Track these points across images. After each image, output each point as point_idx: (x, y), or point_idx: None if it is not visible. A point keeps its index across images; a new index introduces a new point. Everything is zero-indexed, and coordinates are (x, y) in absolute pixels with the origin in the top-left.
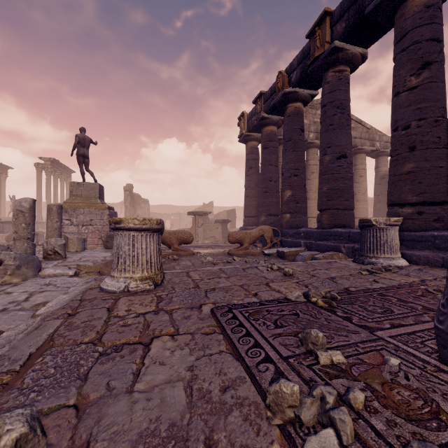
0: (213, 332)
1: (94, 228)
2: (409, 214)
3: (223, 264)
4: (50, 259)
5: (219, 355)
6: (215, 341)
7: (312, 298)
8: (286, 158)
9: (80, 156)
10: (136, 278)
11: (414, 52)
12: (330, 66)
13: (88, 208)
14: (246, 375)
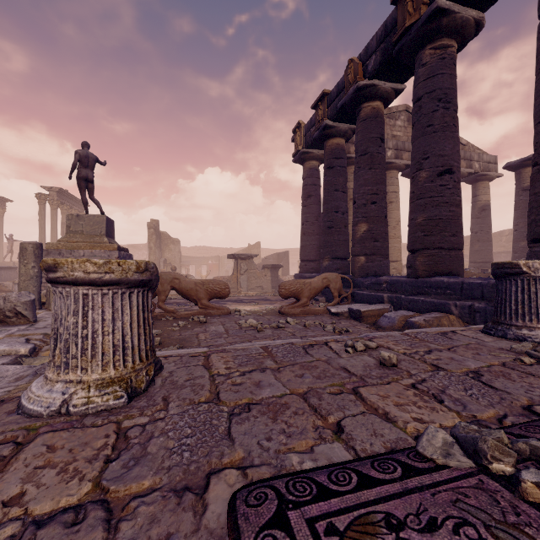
0: None
1: None
2: None
3: (272, 330)
4: (9, 323)
5: None
6: None
7: (493, 463)
8: (360, 179)
9: (82, 180)
10: (90, 383)
11: None
12: (428, 40)
13: (90, 249)
14: None
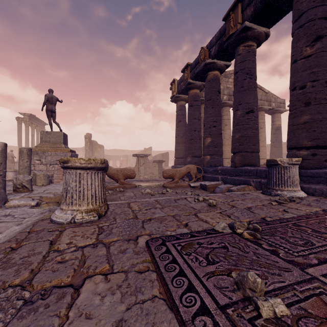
0: (146, 270)
1: (59, 166)
2: (305, 155)
3: (159, 195)
4: (18, 191)
5: (151, 302)
6: (149, 281)
7: (237, 230)
8: (207, 113)
9: (49, 111)
10: (82, 211)
11: (309, 28)
12: (241, 41)
13: (54, 151)
14: None
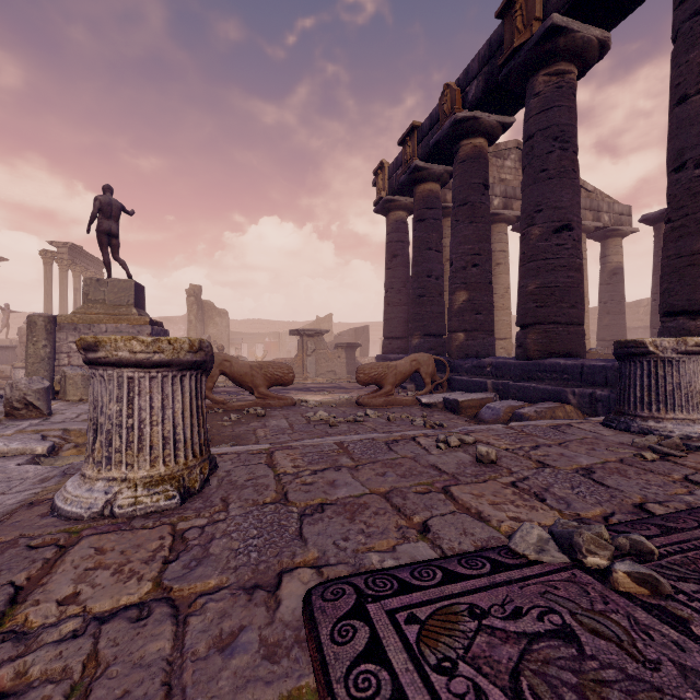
0: None
1: None
2: None
3: (347, 425)
4: (18, 417)
5: None
6: None
7: (588, 556)
8: (458, 235)
9: (103, 234)
10: (137, 482)
11: None
12: (542, 64)
13: (114, 324)
14: None
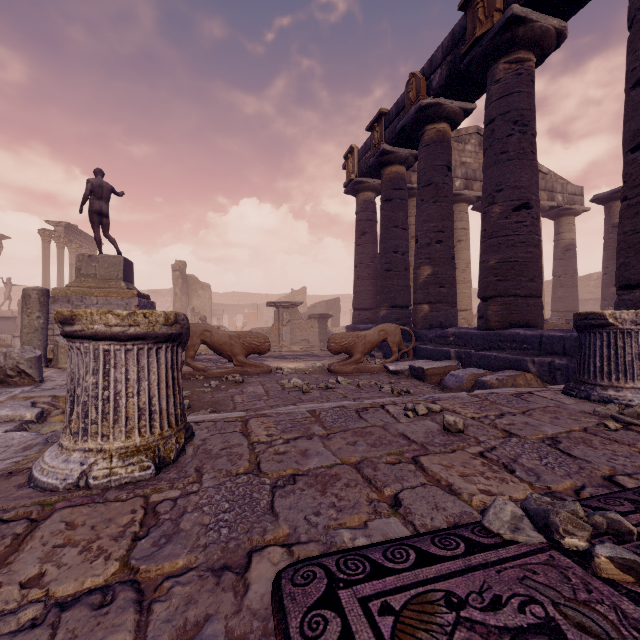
0: None
1: None
2: None
3: (320, 391)
4: (11, 384)
5: None
6: None
7: (565, 537)
8: (423, 214)
9: (95, 213)
10: (112, 452)
11: None
12: (502, 52)
13: (105, 296)
14: None
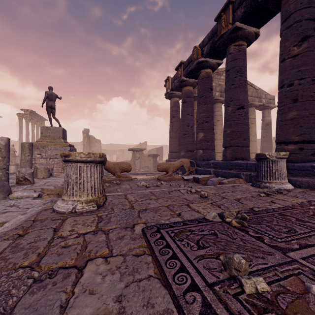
0: (142, 254)
1: (59, 160)
2: (292, 150)
3: (154, 187)
4: (21, 184)
5: (147, 280)
6: (145, 263)
7: (226, 218)
8: (200, 109)
9: (49, 107)
10: (82, 201)
11: (296, 29)
12: (232, 41)
13: (54, 146)
14: (173, 307)
